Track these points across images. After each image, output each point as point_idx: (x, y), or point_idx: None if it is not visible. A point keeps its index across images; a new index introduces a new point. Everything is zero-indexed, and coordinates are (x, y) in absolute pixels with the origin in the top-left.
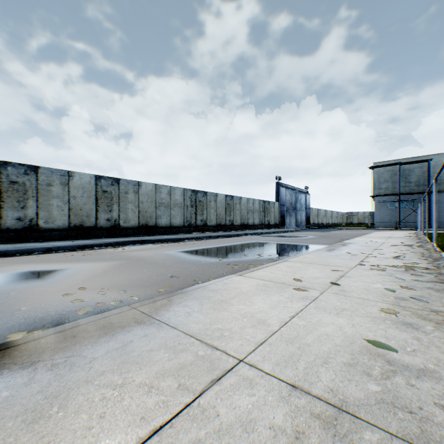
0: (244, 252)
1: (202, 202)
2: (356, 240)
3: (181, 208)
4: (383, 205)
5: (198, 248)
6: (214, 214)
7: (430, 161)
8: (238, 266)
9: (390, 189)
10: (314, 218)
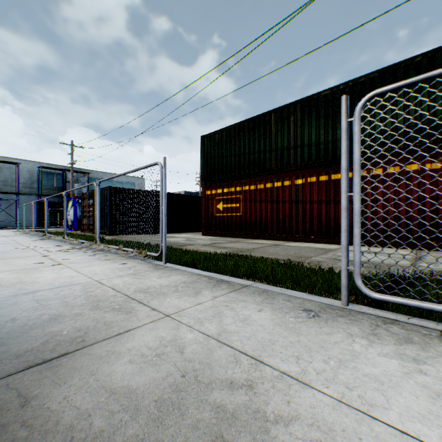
0: None
1: None
2: None
3: None
4: None
5: None
6: None
7: (20, 165)
8: None
9: None
10: None
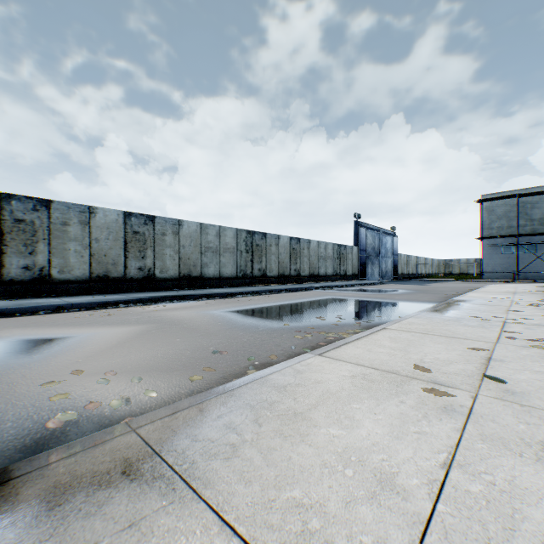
0: (318, 312)
1: (260, 246)
2: (470, 296)
3: (233, 254)
4: (495, 250)
5: (254, 306)
6: (276, 262)
7: None
8: (312, 334)
9: (504, 228)
10: (403, 266)
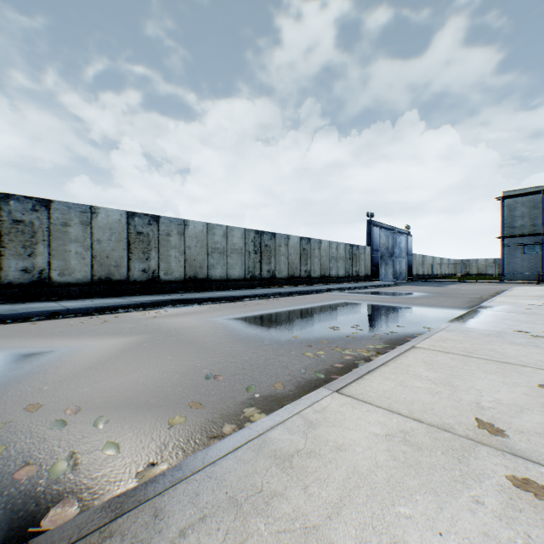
0: (331, 320)
1: (269, 246)
2: (500, 301)
3: (241, 255)
4: (517, 250)
5: (261, 312)
6: (285, 263)
7: None
8: (325, 351)
9: (527, 227)
10: (418, 267)
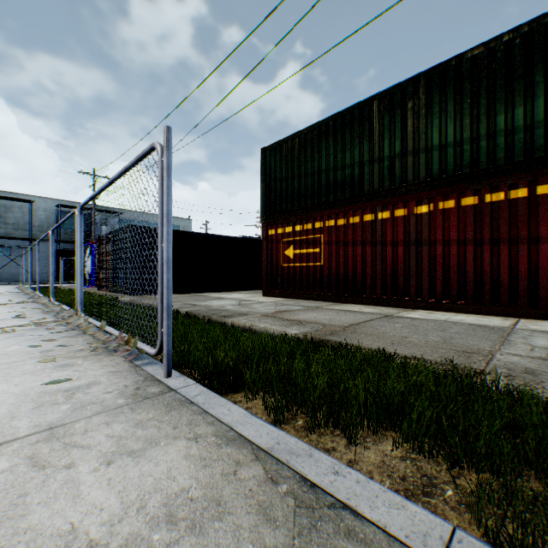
0: None
1: None
2: None
3: None
4: None
5: None
6: None
7: (34, 204)
8: None
9: None
10: None
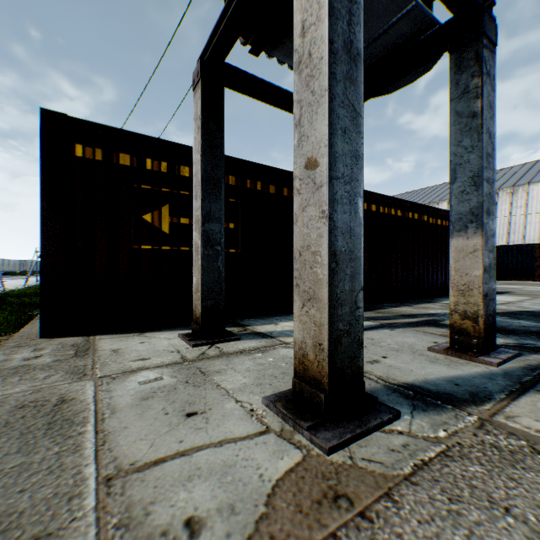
0: None
1: None
2: None
3: None
4: None
5: None
6: None
7: None
8: None
9: None
10: None
